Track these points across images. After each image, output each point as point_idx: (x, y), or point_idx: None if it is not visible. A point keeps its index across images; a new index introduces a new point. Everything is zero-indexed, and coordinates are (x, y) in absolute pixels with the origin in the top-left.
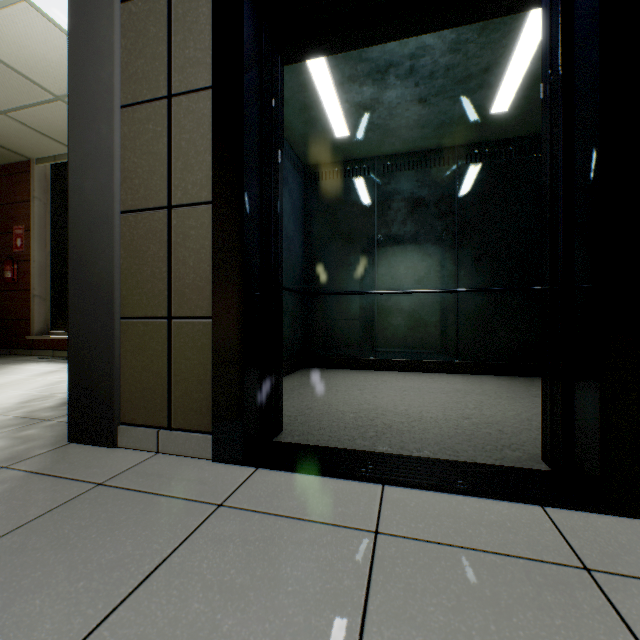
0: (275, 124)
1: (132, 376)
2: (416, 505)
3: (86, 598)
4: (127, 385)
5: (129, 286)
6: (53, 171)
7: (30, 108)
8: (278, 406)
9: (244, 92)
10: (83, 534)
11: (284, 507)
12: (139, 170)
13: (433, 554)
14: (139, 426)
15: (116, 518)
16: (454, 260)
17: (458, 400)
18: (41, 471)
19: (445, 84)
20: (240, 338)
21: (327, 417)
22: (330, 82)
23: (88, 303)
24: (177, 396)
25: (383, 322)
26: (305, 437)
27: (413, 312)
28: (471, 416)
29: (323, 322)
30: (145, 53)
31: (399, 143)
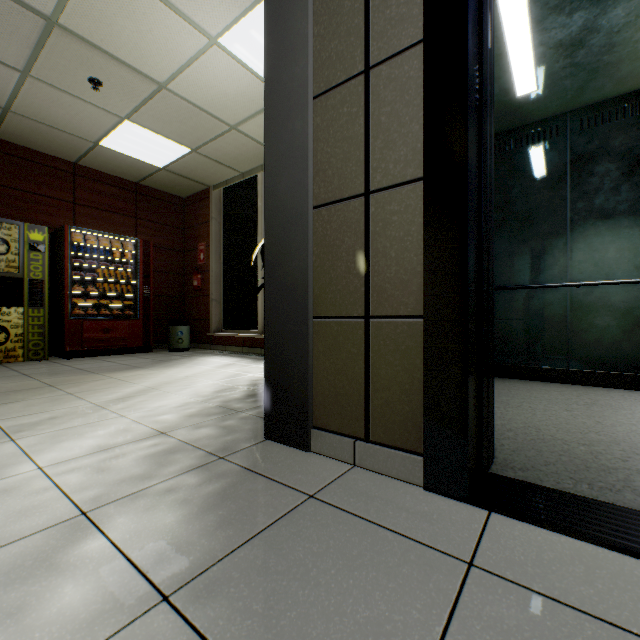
0: (489, 72)
1: (324, 379)
2: None
3: None
4: (319, 388)
5: (321, 284)
6: (224, 194)
7: (212, 142)
8: (491, 428)
9: (467, 31)
10: (320, 565)
11: (576, 594)
12: (332, 160)
13: None
14: (332, 432)
15: (347, 550)
16: None
17: None
18: (252, 468)
19: None
20: (462, 342)
21: (545, 446)
22: (525, 22)
23: (282, 303)
24: (375, 405)
25: (580, 322)
26: (533, 474)
27: (631, 309)
28: None
29: None
30: (338, 33)
31: (610, 84)
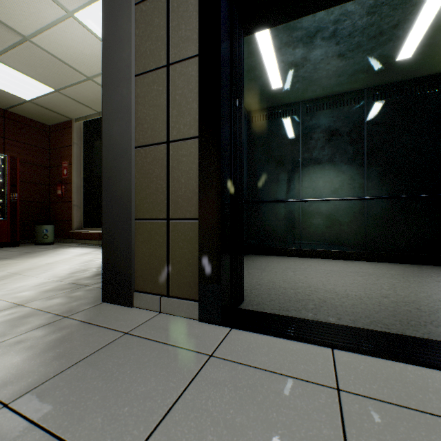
0: (239, 79)
1: (142, 259)
2: (365, 368)
3: (131, 421)
4: (139, 265)
5: (140, 197)
6: (84, 126)
7: (72, 86)
8: (241, 283)
9: (221, 56)
10: (121, 370)
11: (258, 361)
12: (147, 118)
13: (393, 414)
14: (147, 293)
15: (141, 359)
16: (363, 175)
17: (373, 282)
18: (88, 321)
19: (360, 41)
20: (218, 233)
21: (274, 291)
22: (271, 48)
23: (114, 209)
24: (173, 274)
25: (306, 222)
26: (261, 306)
27: (330, 214)
28: (388, 295)
29: (261, 222)
30: (151, 37)
31: (319, 90)
